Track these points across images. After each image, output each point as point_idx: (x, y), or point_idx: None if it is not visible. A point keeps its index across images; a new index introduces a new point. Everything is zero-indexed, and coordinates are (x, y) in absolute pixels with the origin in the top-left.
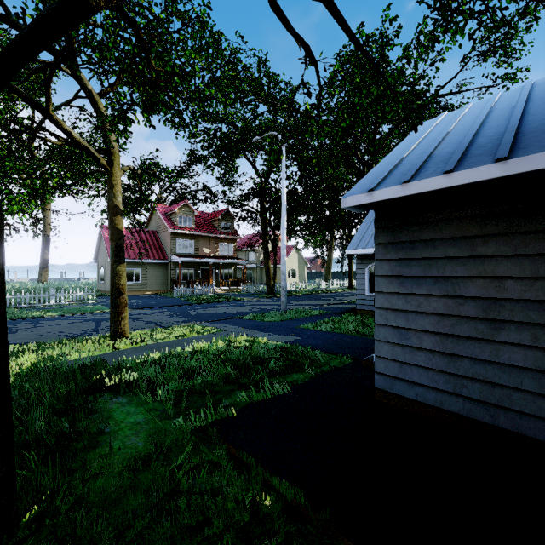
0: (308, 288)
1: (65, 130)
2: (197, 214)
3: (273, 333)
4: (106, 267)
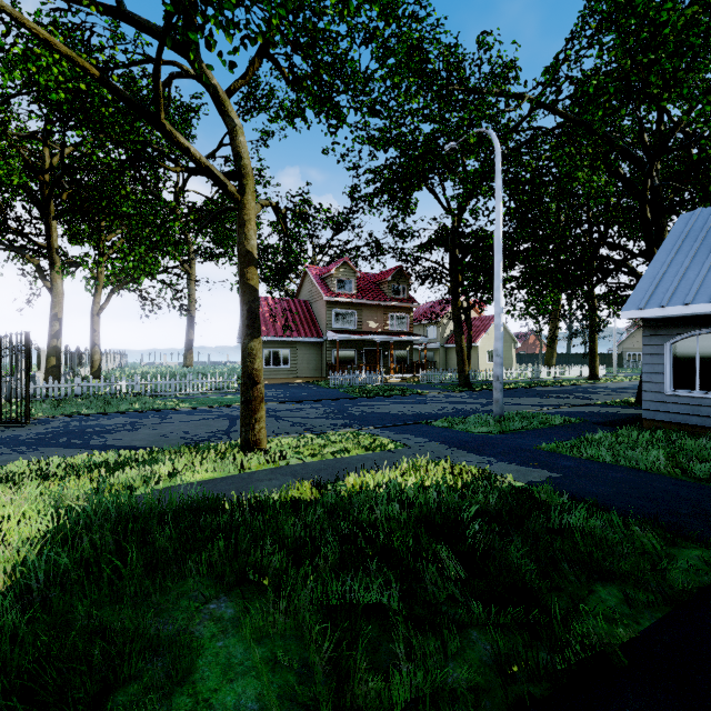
0: (521, 378)
1: (182, 146)
2: (359, 275)
3: (495, 458)
4: None
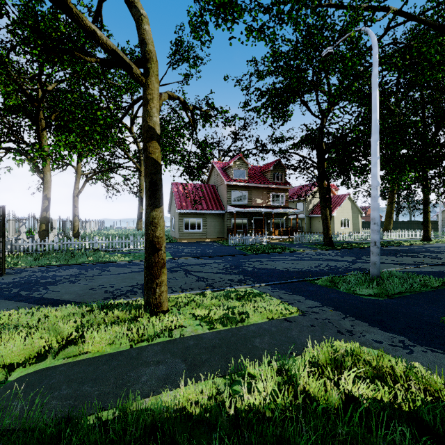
0: (369, 239)
1: (89, 29)
2: (250, 166)
3: (407, 337)
4: (175, 218)
